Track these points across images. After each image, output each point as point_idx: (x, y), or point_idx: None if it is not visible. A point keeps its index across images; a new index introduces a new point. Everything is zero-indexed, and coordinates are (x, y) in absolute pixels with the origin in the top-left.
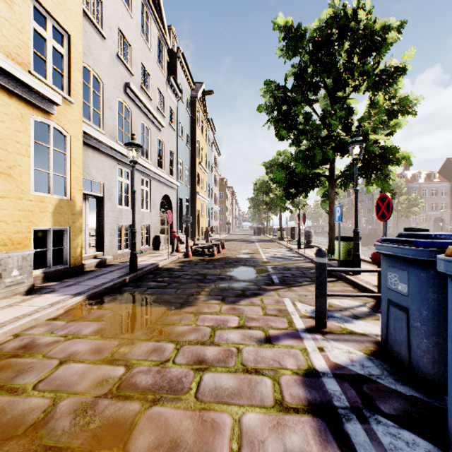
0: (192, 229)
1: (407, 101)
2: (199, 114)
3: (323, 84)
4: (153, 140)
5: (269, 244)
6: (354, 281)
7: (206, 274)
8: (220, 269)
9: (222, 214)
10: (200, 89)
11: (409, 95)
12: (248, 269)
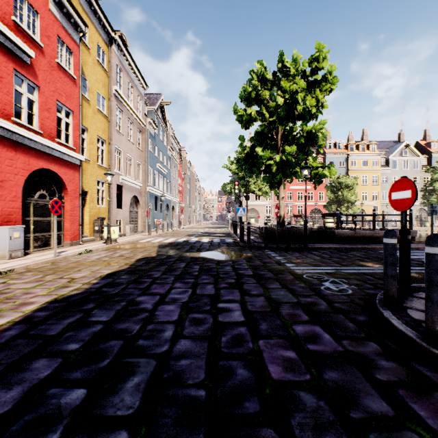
0: None
1: None
2: None
3: None
4: None
5: None
6: None
7: None
8: None
9: None
10: None
11: None
12: None
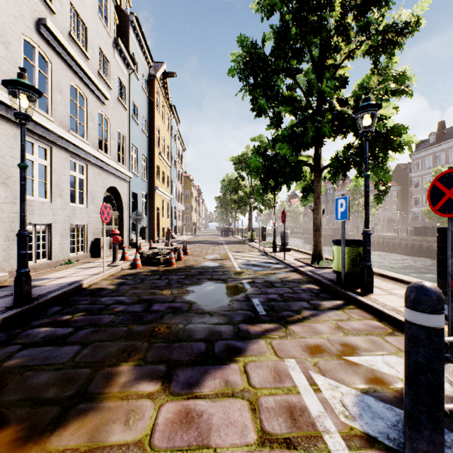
0: (150, 230)
1: (405, 77)
2: (159, 98)
3: (309, 50)
4: (92, 113)
5: (239, 246)
6: (378, 308)
7: (152, 300)
8: (176, 288)
9: (188, 214)
10: (161, 68)
11: (405, 72)
12: (216, 287)
